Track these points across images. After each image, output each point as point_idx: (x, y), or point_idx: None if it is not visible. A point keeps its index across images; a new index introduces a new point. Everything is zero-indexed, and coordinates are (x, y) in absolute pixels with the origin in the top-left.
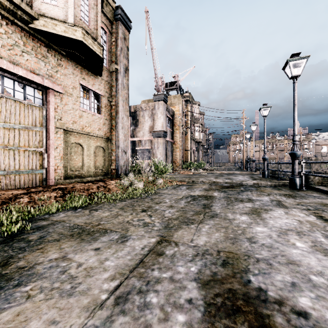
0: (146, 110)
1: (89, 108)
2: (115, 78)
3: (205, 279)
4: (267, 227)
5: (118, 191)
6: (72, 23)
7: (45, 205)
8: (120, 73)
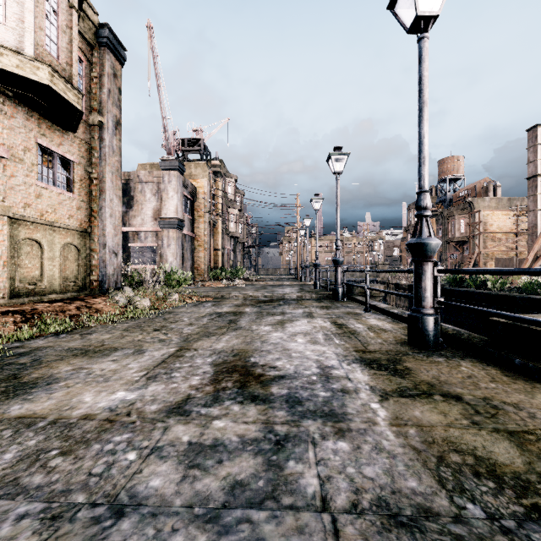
0: (148, 182)
1: (52, 182)
2: (97, 135)
3: (217, 363)
4: (283, 332)
5: (112, 312)
6: (31, 56)
7: (4, 333)
8: (108, 129)
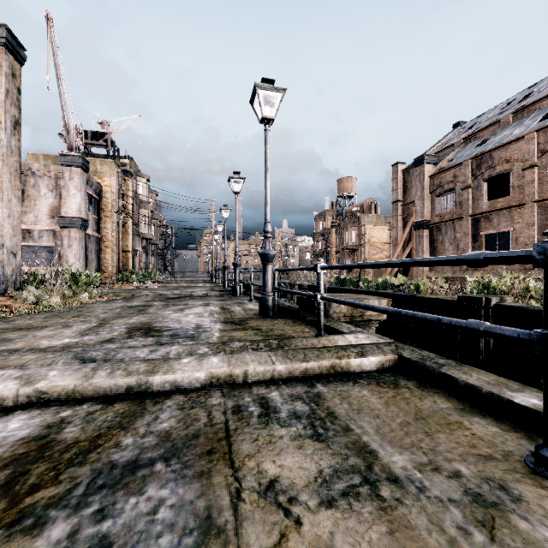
0: (44, 176)
1: None
2: None
3: (130, 327)
4: (181, 314)
5: (23, 307)
6: None
7: None
8: (6, 130)
